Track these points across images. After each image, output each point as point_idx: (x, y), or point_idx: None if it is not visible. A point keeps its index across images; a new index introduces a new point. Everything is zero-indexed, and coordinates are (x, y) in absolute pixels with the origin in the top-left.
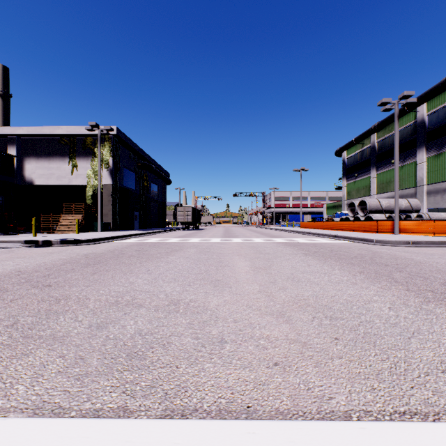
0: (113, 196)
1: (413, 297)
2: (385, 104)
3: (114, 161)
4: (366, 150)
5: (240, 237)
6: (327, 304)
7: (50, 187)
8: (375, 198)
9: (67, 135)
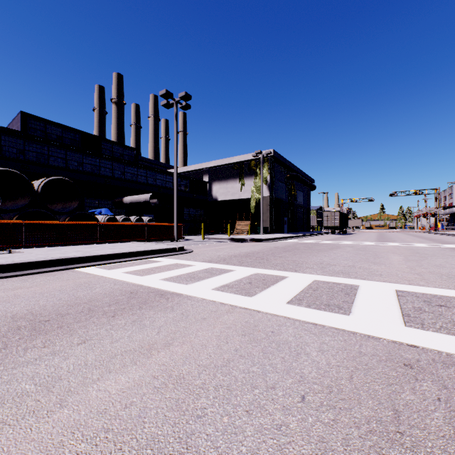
0: (270, 205)
1: None
2: None
3: (271, 177)
4: None
5: (397, 242)
6: (454, 274)
7: (225, 201)
8: None
9: (238, 162)
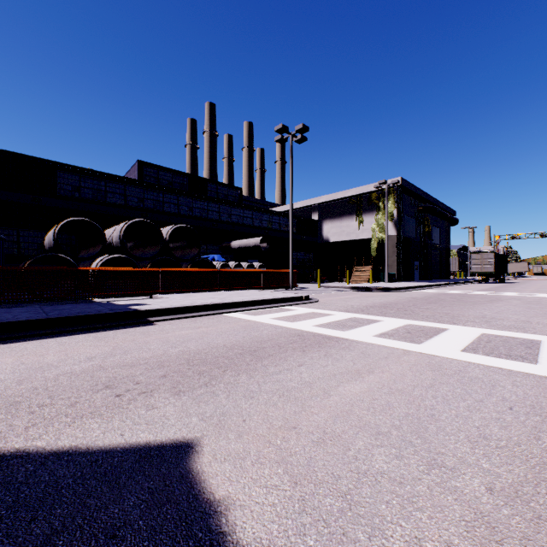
0: (397, 247)
1: None
2: None
3: (398, 212)
4: None
5: None
6: None
7: (338, 243)
8: None
9: (355, 195)
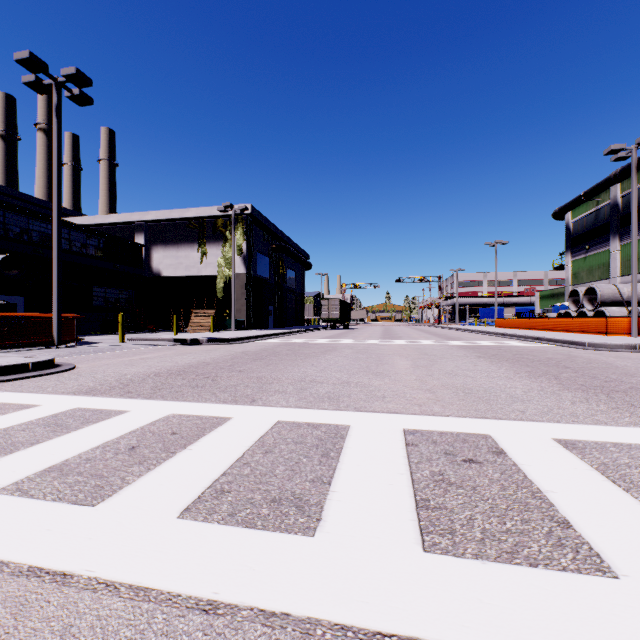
0: (247, 288)
1: (555, 387)
2: (616, 152)
3: (248, 245)
4: (603, 210)
5: (403, 339)
6: (471, 387)
7: (176, 279)
8: (617, 282)
9: (196, 218)
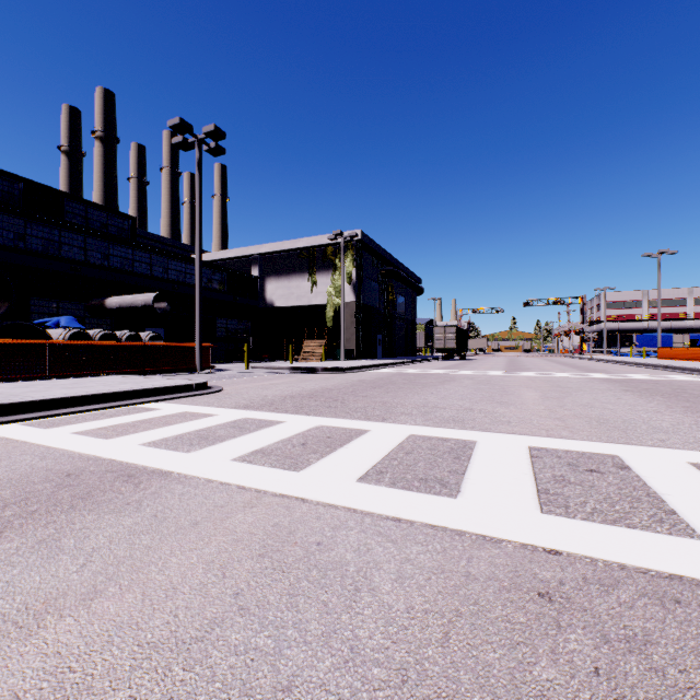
0: (357, 316)
1: None
2: None
3: (357, 273)
4: None
5: (532, 371)
6: (607, 418)
7: (287, 309)
8: None
9: (307, 248)
